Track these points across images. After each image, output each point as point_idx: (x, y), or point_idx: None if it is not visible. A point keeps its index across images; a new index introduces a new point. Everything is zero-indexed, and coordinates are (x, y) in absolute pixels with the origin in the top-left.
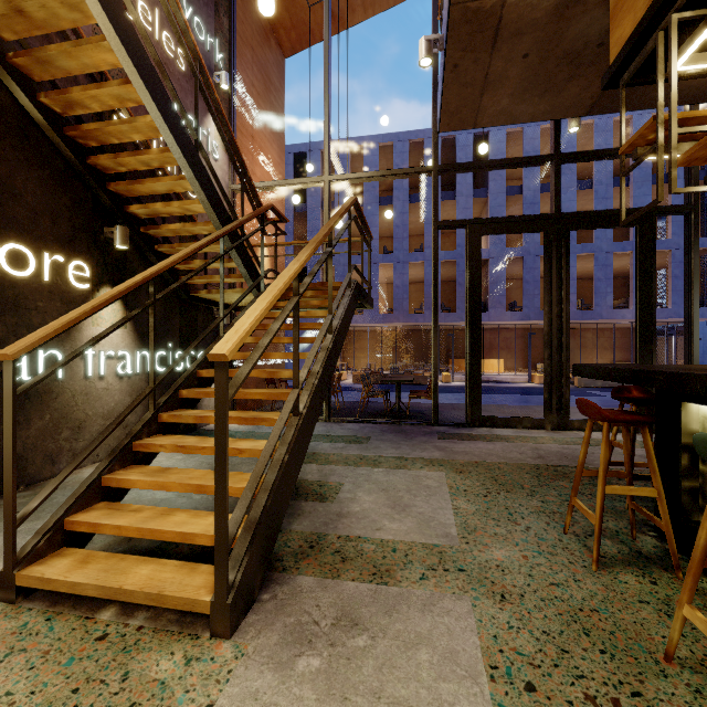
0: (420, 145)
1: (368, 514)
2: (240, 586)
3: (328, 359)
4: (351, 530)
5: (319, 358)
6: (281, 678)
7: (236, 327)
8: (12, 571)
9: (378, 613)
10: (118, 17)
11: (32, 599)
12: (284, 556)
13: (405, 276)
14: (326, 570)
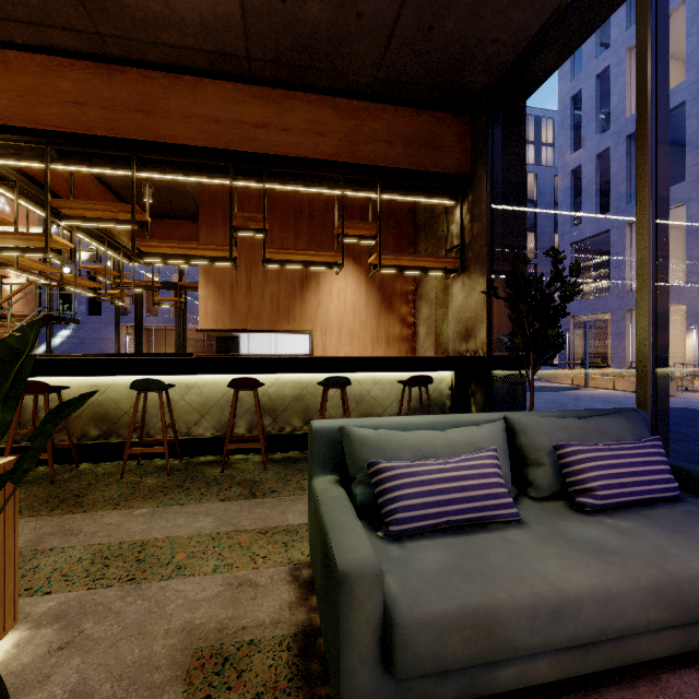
0: None
1: None
2: None
3: None
4: None
5: None
6: None
7: None
8: None
9: None
10: None
11: None
12: None
13: None
14: None
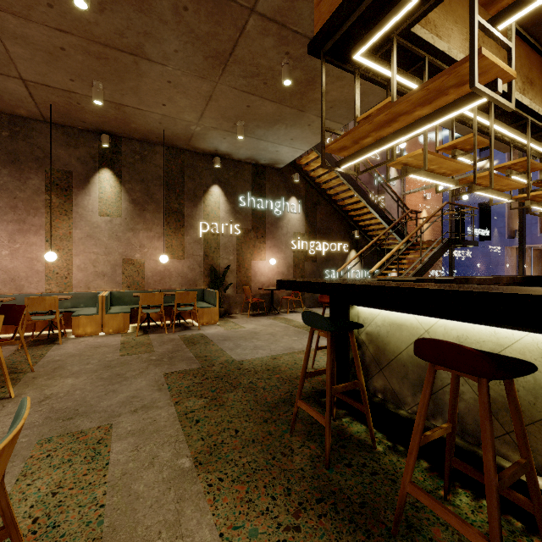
0: None
1: None
2: None
3: (417, 273)
4: None
5: (412, 272)
6: None
7: (375, 266)
8: None
9: None
10: (355, 186)
11: None
12: None
13: None
14: None
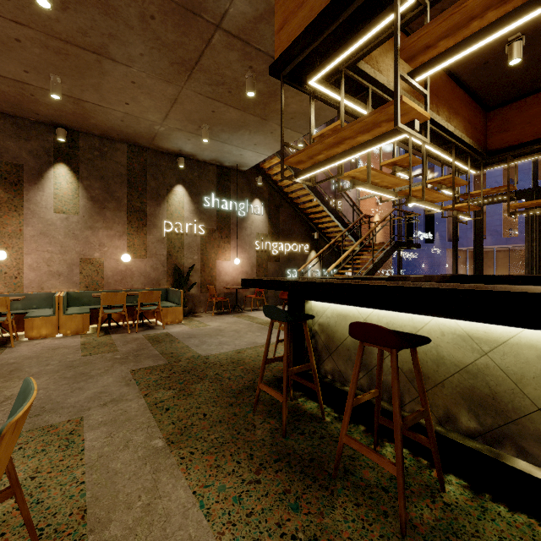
0: None
1: None
2: None
3: (369, 272)
4: None
5: (365, 272)
6: None
7: (332, 266)
8: None
9: None
10: (315, 191)
11: None
12: None
13: None
14: None
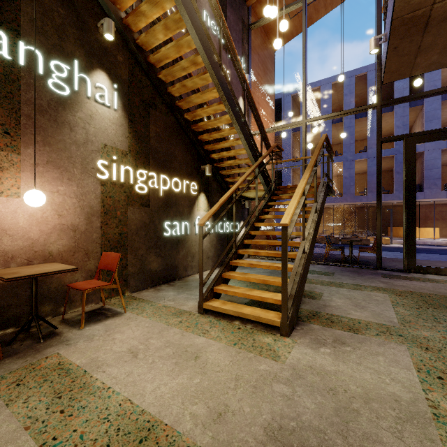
0: (363, 77)
1: (341, 307)
2: (290, 318)
3: (315, 226)
4: (333, 312)
5: (311, 226)
6: (314, 351)
7: (287, 212)
8: (202, 302)
9: (354, 342)
10: (221, 79)
11: (207, 314)
12: (301, 316)
13: (352, 170)
14: (324, 324)
